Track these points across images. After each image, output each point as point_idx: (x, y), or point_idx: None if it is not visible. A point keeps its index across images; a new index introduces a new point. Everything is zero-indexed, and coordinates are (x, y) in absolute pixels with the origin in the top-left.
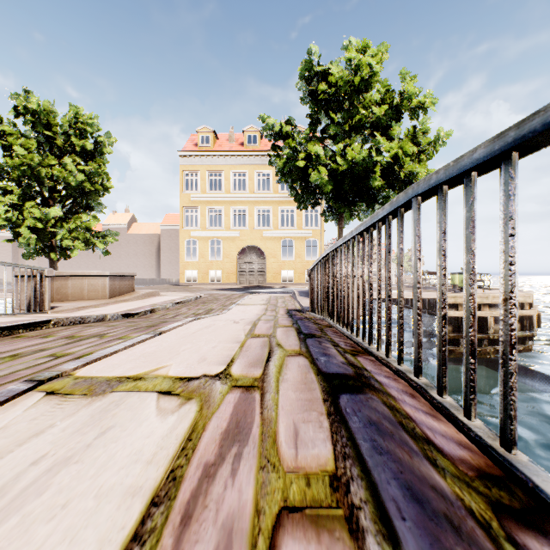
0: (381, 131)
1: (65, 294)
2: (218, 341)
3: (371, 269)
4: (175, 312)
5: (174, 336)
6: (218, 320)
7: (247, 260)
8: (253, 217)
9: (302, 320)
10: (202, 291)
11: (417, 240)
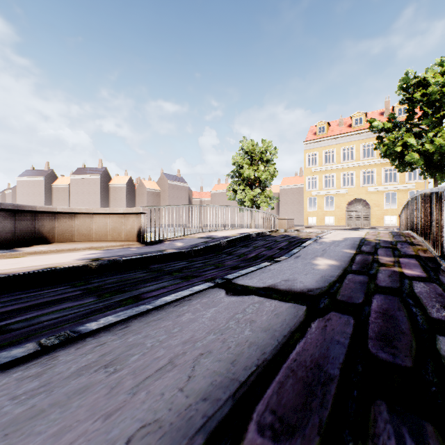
0: None
1: None
2: None
3: (408, 212)
4: None
5: None
6: None
7: (353, 209)
8: (358, 178)
9: None
10: None
11: (410, 206)
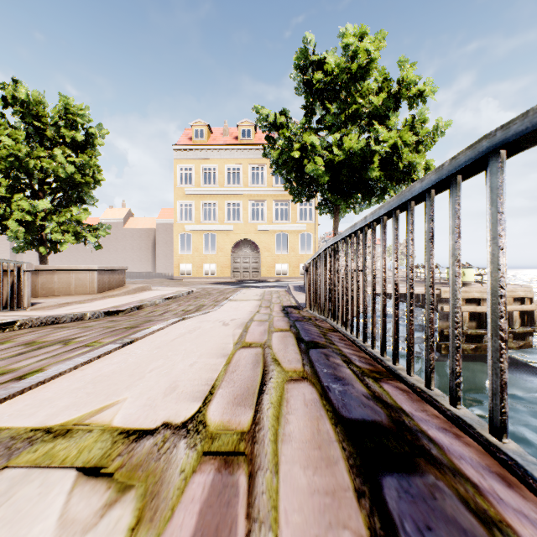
0: (379, 121)
1: (51, 289)
2: (199, 354)
3: (397, 264)
4: (164, 308)
5: (148, 345)
6: (206, 320)
7: (241, 254)
8: (247, 211)
9: (301, 320)
10: (195, 285)
11: (499, 219)
